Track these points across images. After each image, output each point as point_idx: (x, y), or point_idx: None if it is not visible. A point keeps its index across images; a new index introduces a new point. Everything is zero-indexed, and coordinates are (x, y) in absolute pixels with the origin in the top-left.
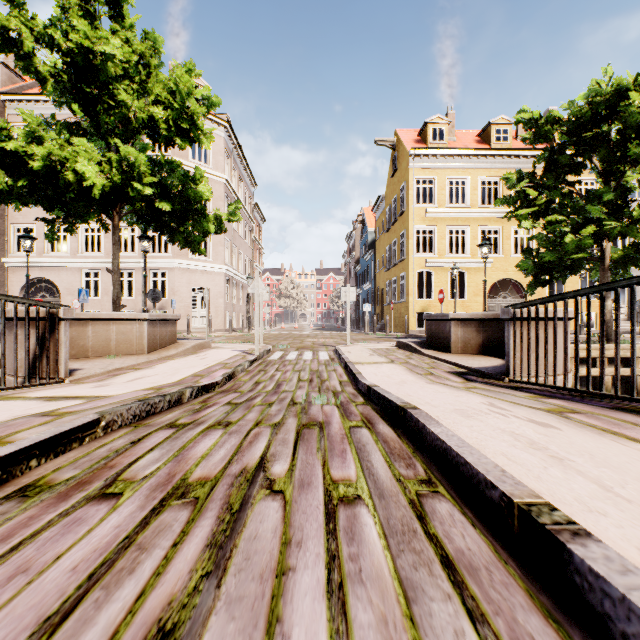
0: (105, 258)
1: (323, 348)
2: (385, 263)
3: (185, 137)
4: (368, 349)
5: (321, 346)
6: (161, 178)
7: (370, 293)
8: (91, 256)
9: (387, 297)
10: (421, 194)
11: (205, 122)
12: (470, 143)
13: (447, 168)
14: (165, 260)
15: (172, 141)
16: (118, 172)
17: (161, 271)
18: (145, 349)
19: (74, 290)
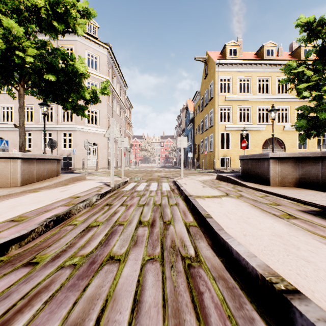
0: (35, 125)
1: (165, 180)
2: (200, 129)
3: (61, 22)
4: (198, 181)
5: (163, 178)
6: (51, 60)
7: (191, 147)
8: (26, 123)
9: (201, 149)
10: (223, 87)
11: (95, 45)
12: (251, 58)
13: (238, 71)
14: (70, 126)
15: (52, 25)
16: (3, 42)
17: (68, 132)
18: (18, 182)
19: (16, 144)
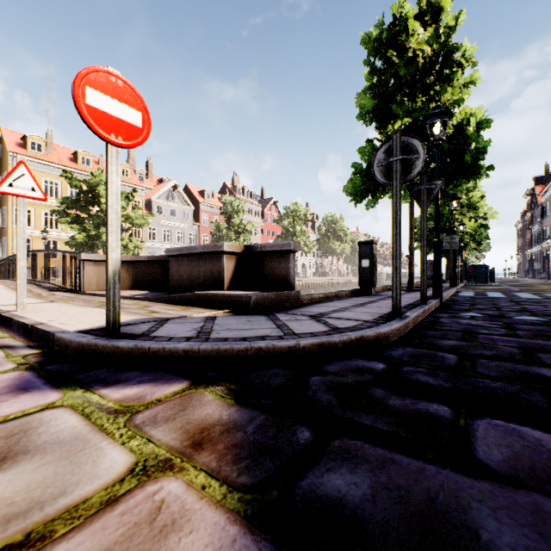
0: None
1: None
2: None
3: None
4: None
5: None
6: None
7: None
8: None
9: None
10: None
11: None
12: (65, 159)
13: (44, 172)
14: None
15: None
16: None
17: None
18: None
19: None
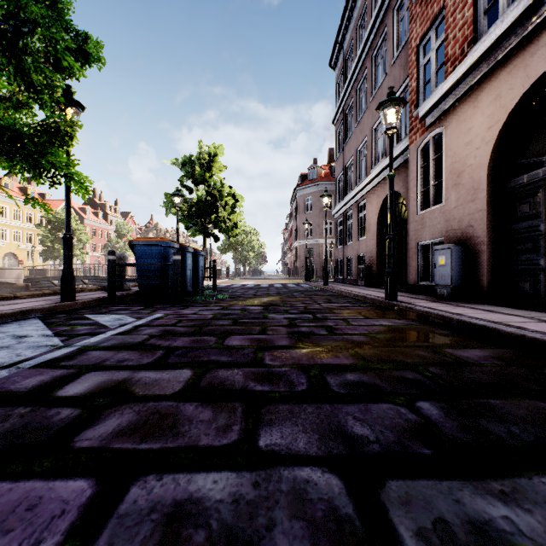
0: None
1: None
2: None
3: None
4: None
5: None
6: None
7: None
8: None
9: None
10: None
11: None
12: None
13: None
14: None
15: None
16: None
17: None
18: None
19: None
